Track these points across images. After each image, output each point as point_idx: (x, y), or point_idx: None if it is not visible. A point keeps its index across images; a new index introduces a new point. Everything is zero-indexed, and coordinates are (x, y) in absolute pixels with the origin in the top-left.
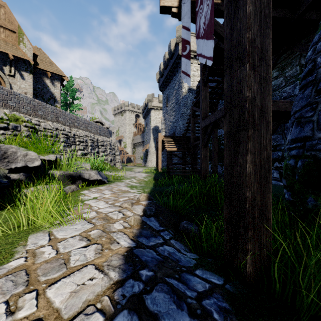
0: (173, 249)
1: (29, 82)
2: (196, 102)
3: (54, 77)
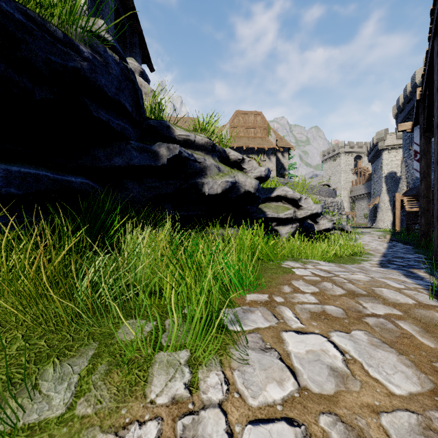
0: None
1: (273, 162)
2: None
3: (283, 150)
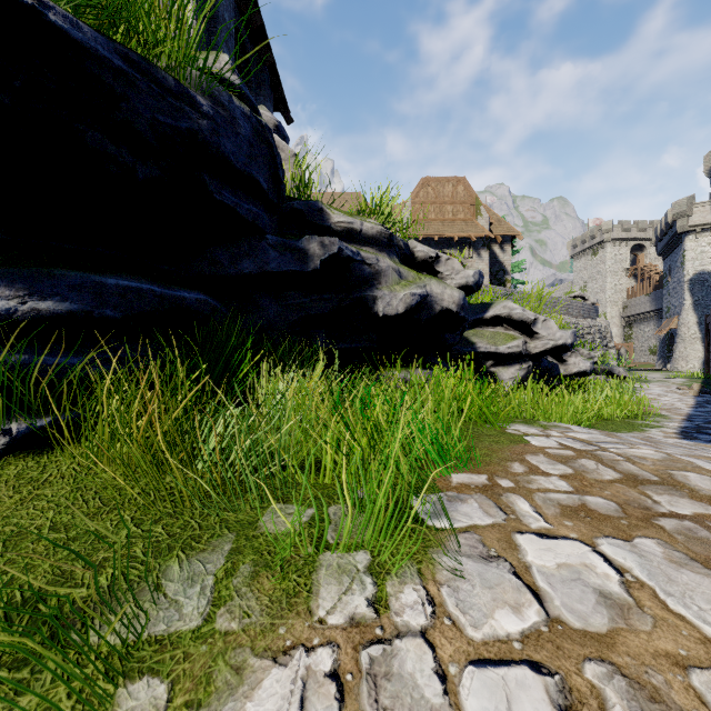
0: None
1: (486, 260)
2: None
3: (503, 239)
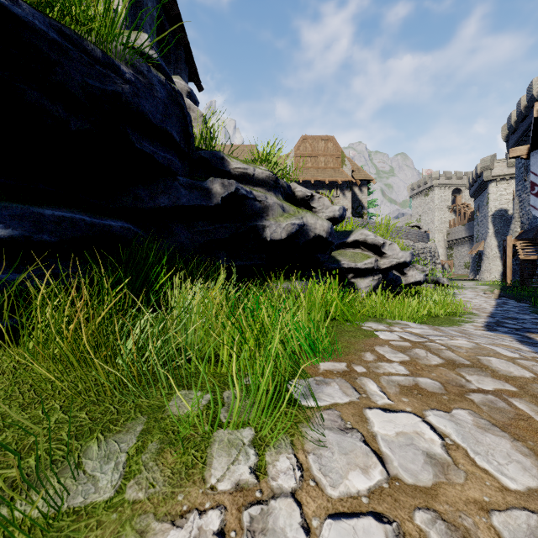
0: None
1: (349, 198)
2: None
3: (361, 183)
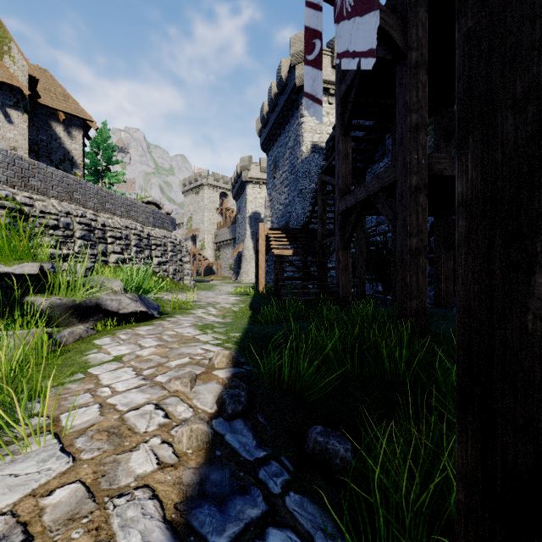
0: (295, 540)
1: (21, 127)
2: (327, 167)
3: (71, 122)
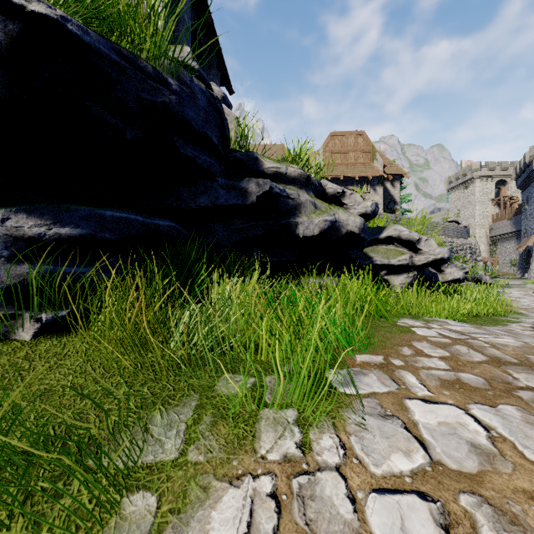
0: None
1: (380, 194)
2: None
3: (394, 178)
